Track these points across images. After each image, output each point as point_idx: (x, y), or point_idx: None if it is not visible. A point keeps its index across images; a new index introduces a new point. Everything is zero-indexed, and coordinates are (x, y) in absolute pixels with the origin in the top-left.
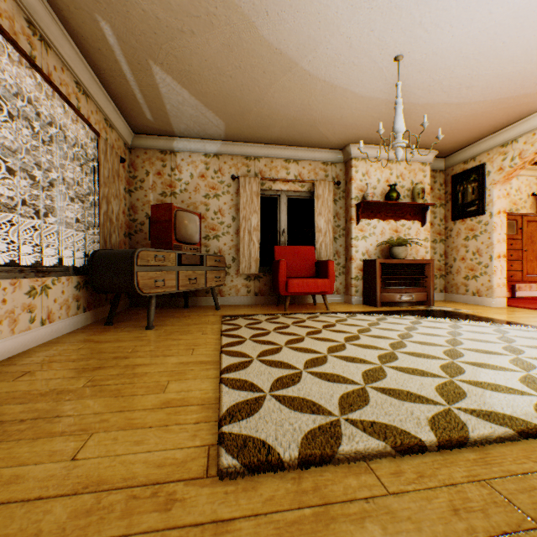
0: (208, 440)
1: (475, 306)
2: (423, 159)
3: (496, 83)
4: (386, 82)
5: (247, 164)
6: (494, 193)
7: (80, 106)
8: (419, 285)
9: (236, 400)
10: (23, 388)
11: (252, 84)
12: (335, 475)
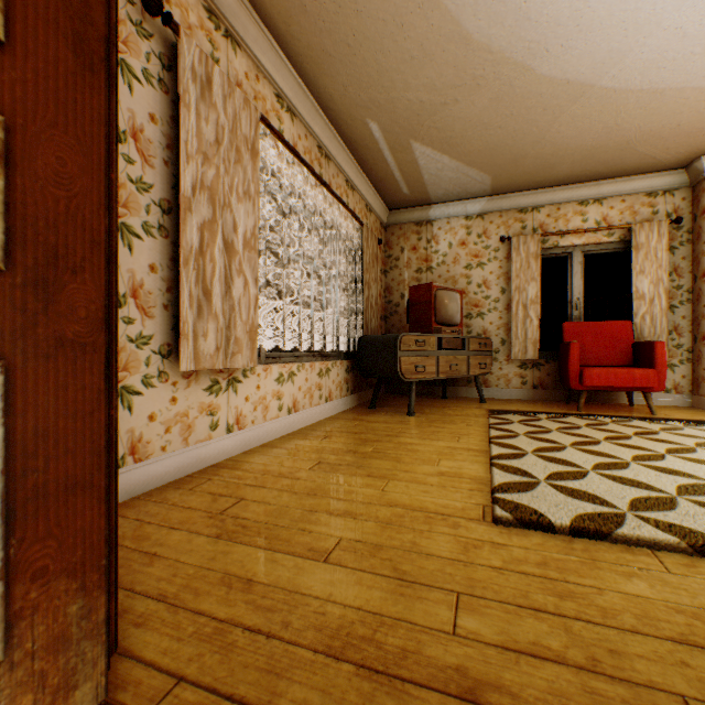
0: (481, 502)
1: None
2: None
3: None
4: None
5: (520, 218)
6: None
7: (348, 202)
8: None
9: (507, 480)
10: (330, 446)
11: (526, 127)
12: (608, 548)
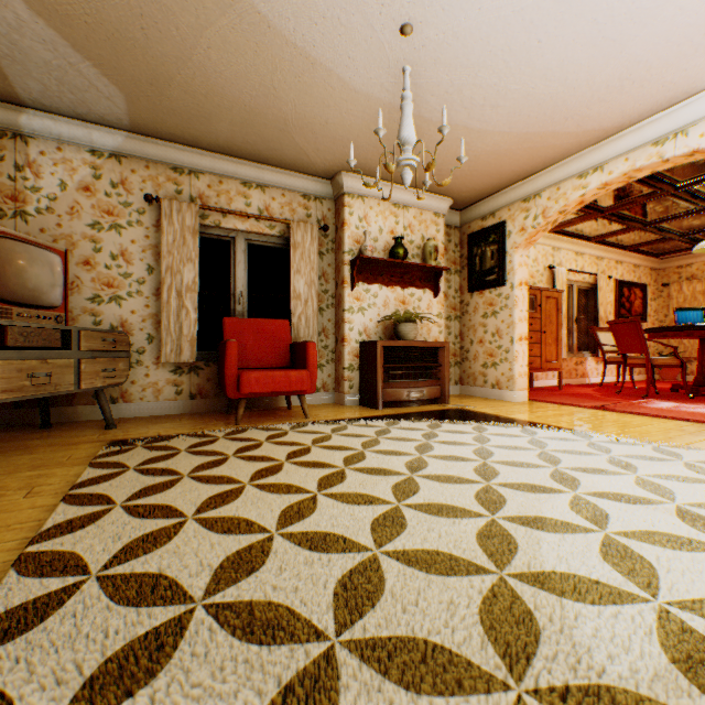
0: None
1: (496, 402)
2: (436, 208)
3: (525, 107)
4: (390, 72)
5: (176, 179)
6: (516, 259)
7: None
8: (432, 377)
9: None
10: None
11: (163, 18)
12: None
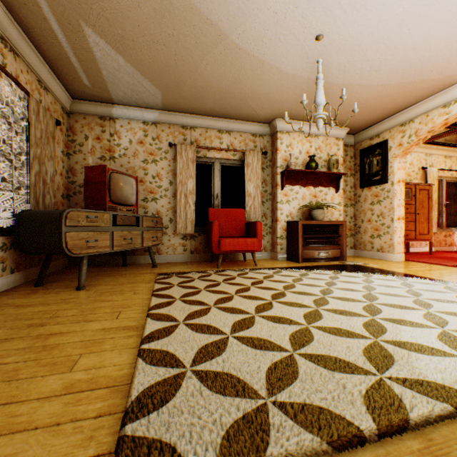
0: (105, 446)
1: (380, 261)
2: (337, 135)
3: (400, 68)
4: (308, 61)
5: (183, 132)
6: (395, 165)
7: (7, 63)
8: (334, 243)
9: (151, 381)
10: None
11: (185, 54)
12: None
